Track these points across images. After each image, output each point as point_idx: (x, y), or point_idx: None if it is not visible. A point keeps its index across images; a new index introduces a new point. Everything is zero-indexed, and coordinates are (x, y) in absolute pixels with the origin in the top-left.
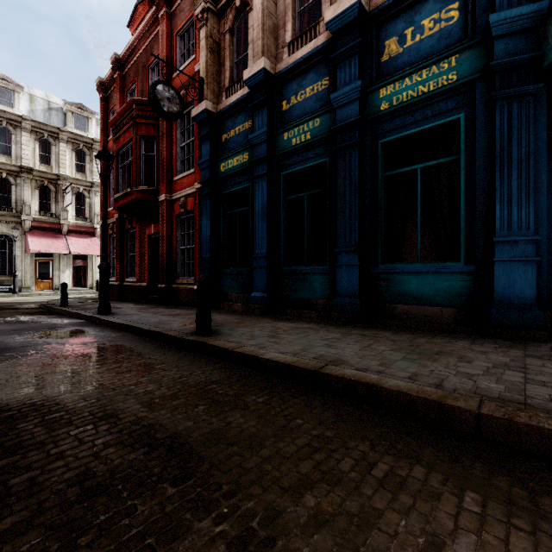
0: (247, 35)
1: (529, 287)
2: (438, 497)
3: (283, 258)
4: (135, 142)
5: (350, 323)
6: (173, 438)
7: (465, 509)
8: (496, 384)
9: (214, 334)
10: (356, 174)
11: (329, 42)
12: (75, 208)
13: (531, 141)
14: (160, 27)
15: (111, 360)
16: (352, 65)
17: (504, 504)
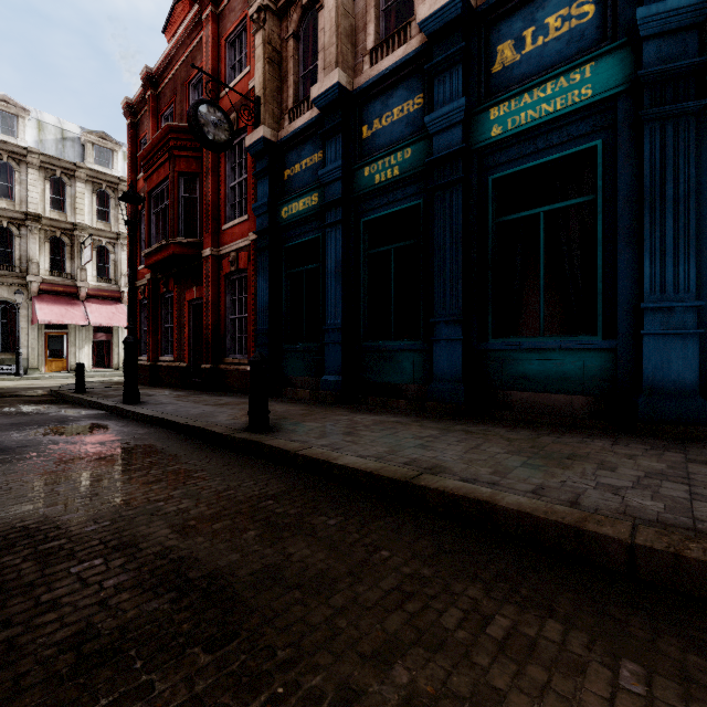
0: (316, 42)
1: (689, 369)
2: (583, 669)
3: (363, 330)
4: (172, 181)
5: (451, 415)
6: (212, 578)
7: (622, 688)
8: (652, 501)
9: (272, 430)
10: (459, 221)
11: (424, 48)
12: (96, 266)
13: (692, 176)
14: (205, 31)
15: (135, 466)
16: (453, 77)
17: (677, 680)
